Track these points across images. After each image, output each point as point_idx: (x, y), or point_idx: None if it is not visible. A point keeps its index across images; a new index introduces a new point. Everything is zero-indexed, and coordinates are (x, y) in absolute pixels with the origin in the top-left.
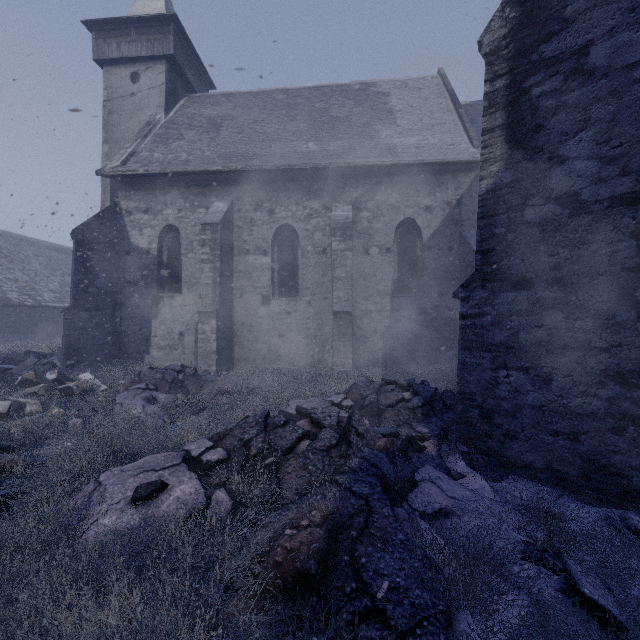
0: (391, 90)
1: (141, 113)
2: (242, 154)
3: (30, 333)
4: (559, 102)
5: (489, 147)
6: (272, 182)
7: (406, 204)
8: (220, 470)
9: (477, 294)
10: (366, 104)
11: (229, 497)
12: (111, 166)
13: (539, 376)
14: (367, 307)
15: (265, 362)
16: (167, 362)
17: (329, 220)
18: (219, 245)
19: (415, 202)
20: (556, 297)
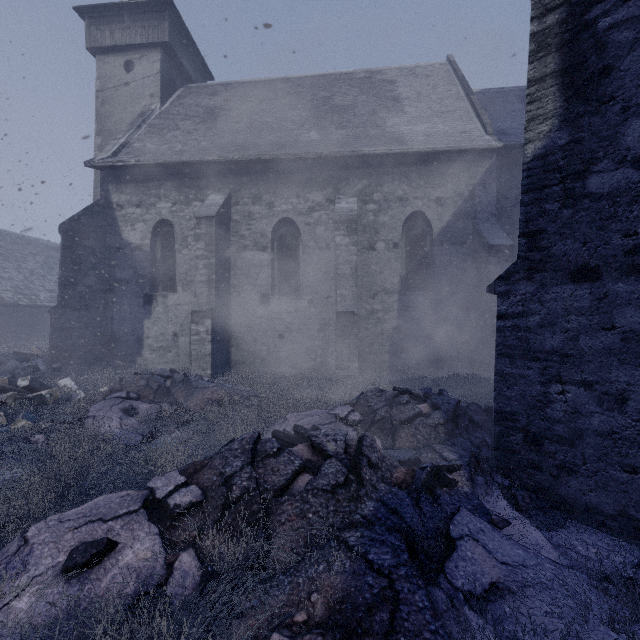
0: (397, 78)
1: (135, 103)
2: (240, 144)
3: (25, 333)
4: (638, 33)
5: (537, 101)
6: (271, 173)
7: (415, 196)
8: (191, 518)
9: (520, 288)
10: (371, 92)
11: (198, 563)
12: (101, 157)
13: (608, 393)
14: (373, 306)
15: (264, 365)
16: (160, 365)
17: (332, 213)
18: (214, 240)
19: (425, 194)
20: (633, 290)
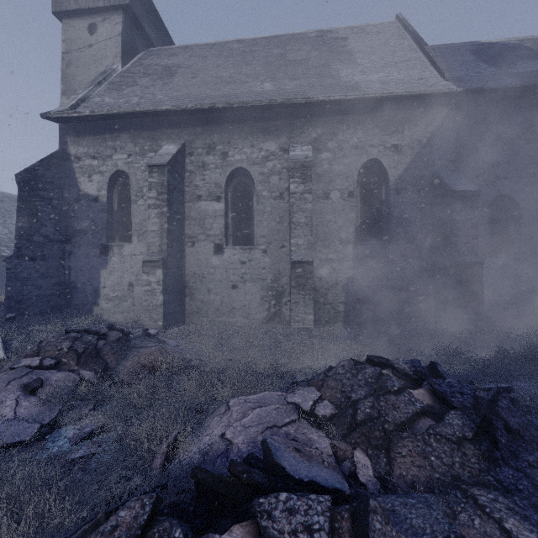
0: (349, 35)
1: (98, 64)
2: (194, 96)
3: None
4: None
5: None
6: (225, 123)
7: (370, 143)
8: None
9: None
10: (324, 48)
11: None
12: (58, 109)
13: None
14: (327, 256)
15: (218, 315)
16: (116, 314)
17: (286, 162)
18: (166, 188)
19: (380, 141)
20: None
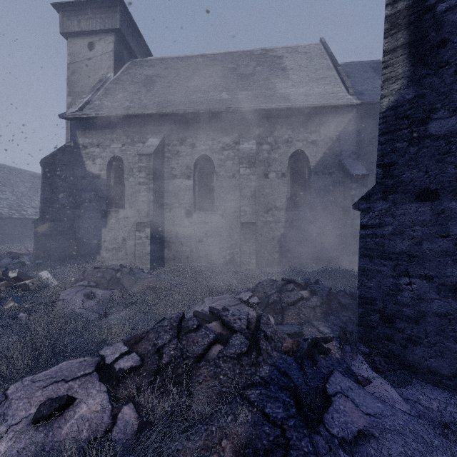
0: (284, 54)
1: (96, 73)
2: (171, 102)
3: (17, 238)
4: None
5: (390, 66)
6: (194, 123)
7: (297, 139)
8: (132, 379)
9: (378, 205)
10: (265, 64)
11: (136, 414)
12: (71, 111)
13: (444, 285)
14: (267, 219)
15: (188, 261)
16: (113, 261)
17: (237, 152)
18: (152, 171)
19: (304, 137)
20: None
